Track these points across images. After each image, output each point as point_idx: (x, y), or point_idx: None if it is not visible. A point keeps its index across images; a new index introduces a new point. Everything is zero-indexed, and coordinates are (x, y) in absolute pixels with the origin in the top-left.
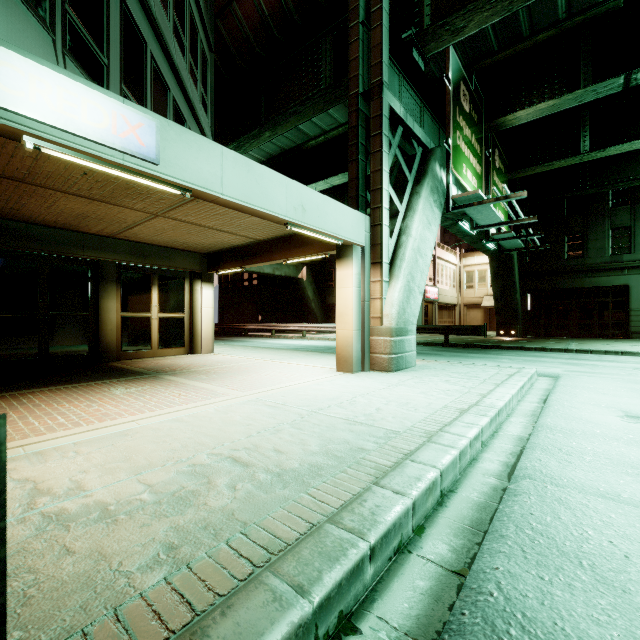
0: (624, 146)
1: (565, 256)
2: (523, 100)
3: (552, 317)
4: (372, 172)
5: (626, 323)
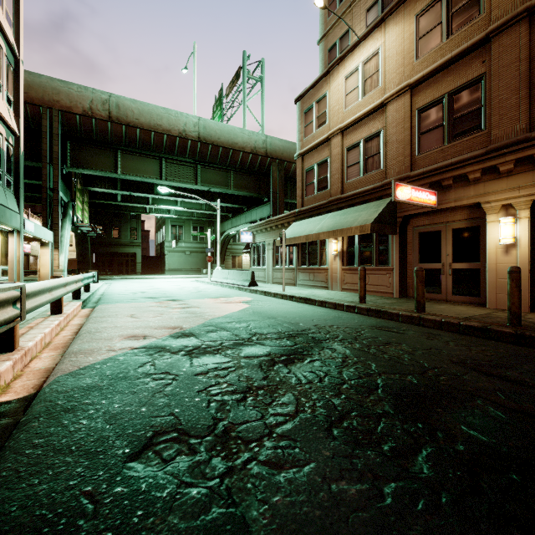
0: (132, 204)
1: (112, 237)
2: (98, 183)
3: (106, 266)
4: (54, 217)
5: (136, 268)
